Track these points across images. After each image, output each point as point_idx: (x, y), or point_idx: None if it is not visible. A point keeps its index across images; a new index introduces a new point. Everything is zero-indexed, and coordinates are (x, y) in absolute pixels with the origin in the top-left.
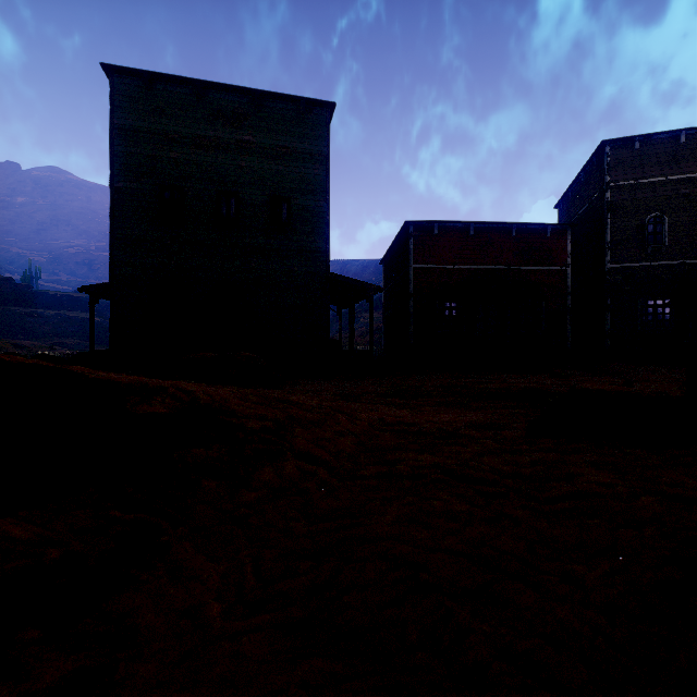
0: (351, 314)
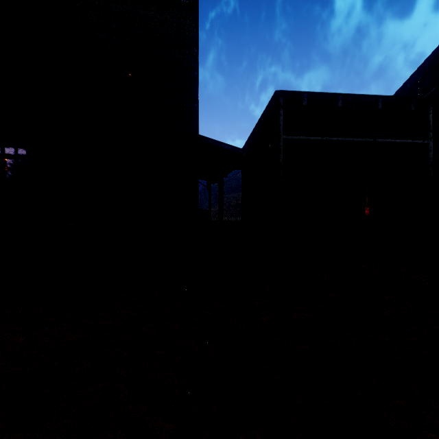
0: (220, 185)
